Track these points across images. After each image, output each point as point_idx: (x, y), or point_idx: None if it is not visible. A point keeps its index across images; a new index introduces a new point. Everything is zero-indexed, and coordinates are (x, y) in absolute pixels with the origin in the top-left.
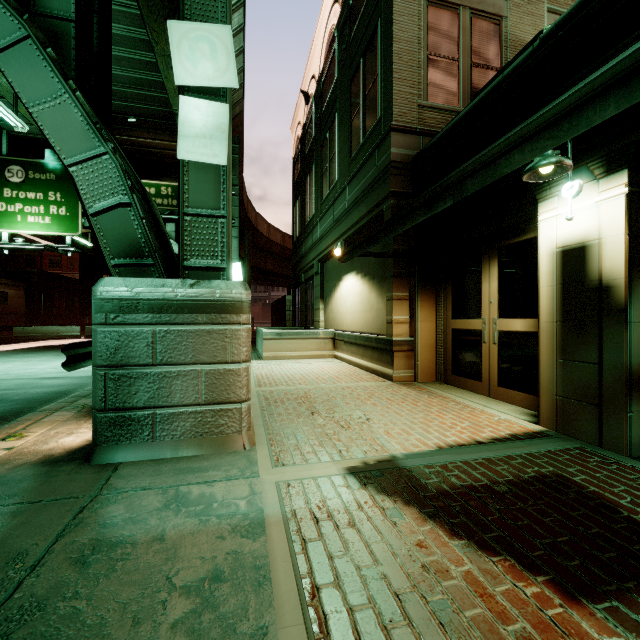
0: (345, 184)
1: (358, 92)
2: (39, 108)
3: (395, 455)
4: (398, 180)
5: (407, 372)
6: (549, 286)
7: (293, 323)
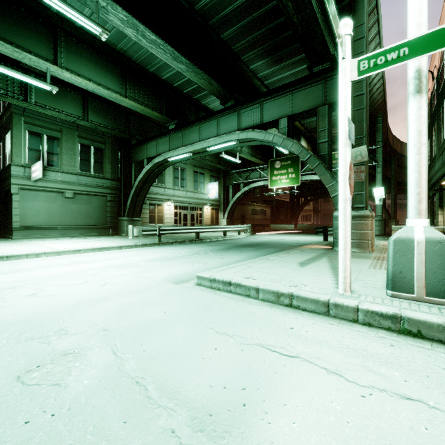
0: None
1: None
2: (321, 177)
3: None
4: None
5: None
6: None
7: None
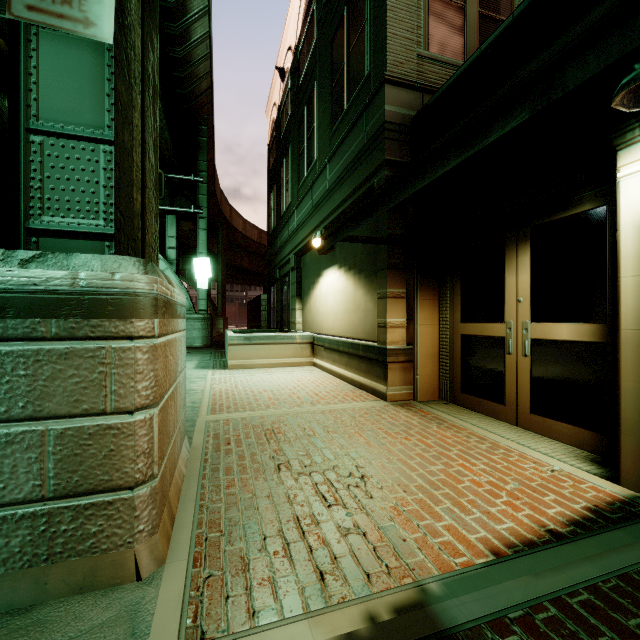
0: (325, 161)
1: (341, 49)
2: None
3: (425, 585)
4: (393, 146)
5: (404, 389)
6: (639, 275)
7: (268, 324)
